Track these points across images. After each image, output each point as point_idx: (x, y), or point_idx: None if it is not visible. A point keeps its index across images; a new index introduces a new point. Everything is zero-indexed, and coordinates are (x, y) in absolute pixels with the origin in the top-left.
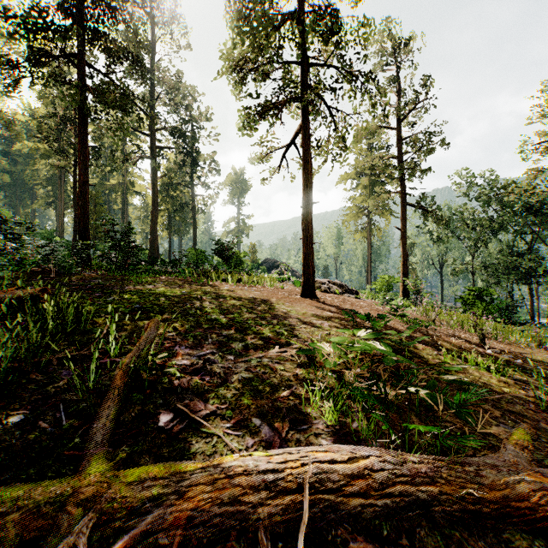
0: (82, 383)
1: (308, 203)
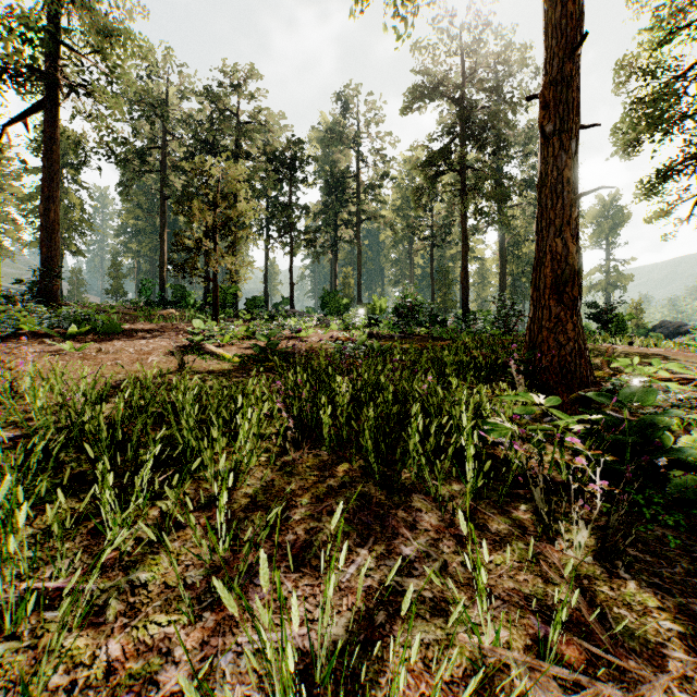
0: None
1: None
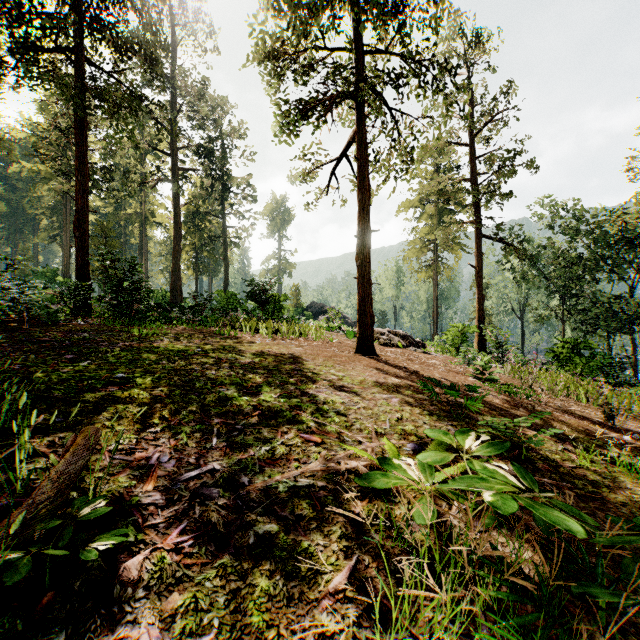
0: None
1: (365, 231)
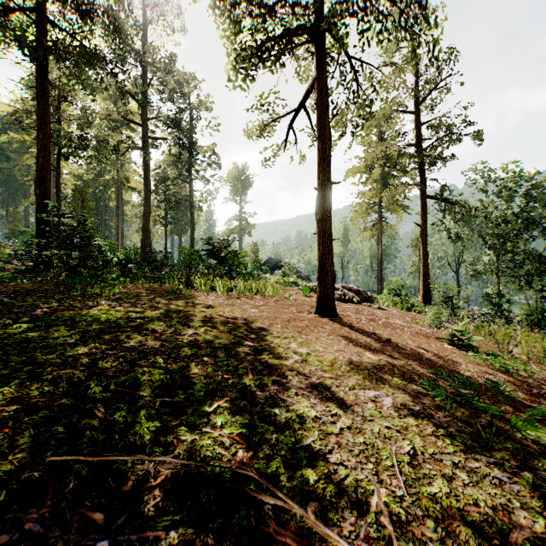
0: None
1: (326, 183)
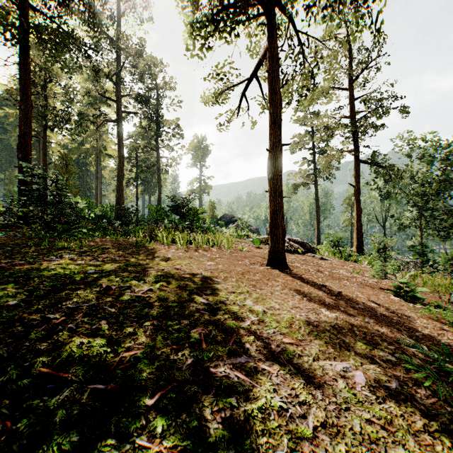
0: None
1: (277, 145)
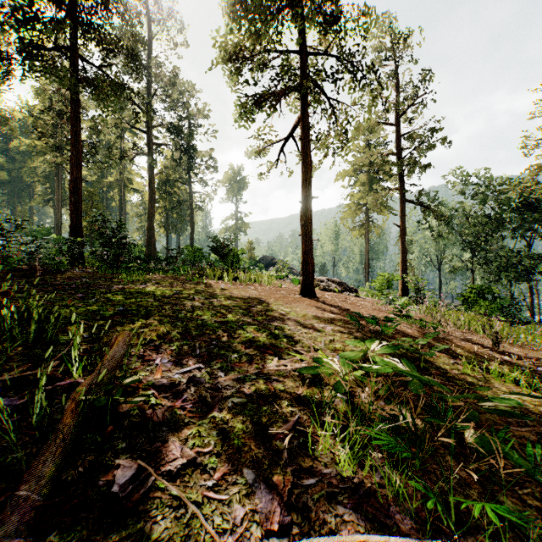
0: (25, 417)
1: (307, 198)
